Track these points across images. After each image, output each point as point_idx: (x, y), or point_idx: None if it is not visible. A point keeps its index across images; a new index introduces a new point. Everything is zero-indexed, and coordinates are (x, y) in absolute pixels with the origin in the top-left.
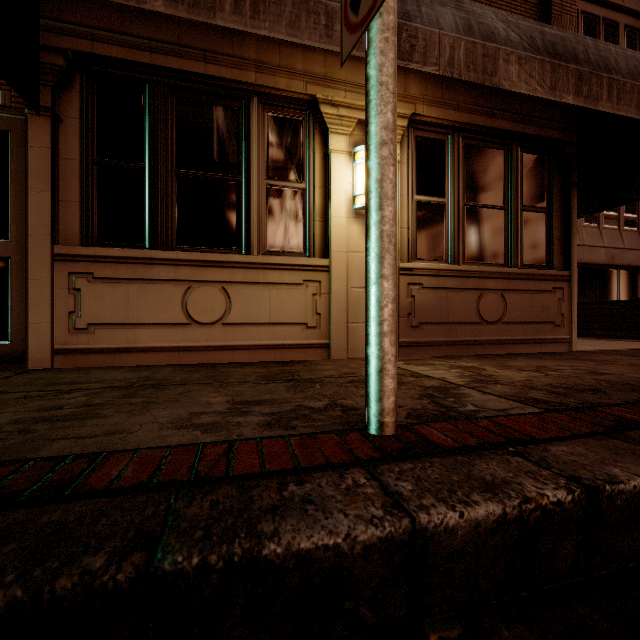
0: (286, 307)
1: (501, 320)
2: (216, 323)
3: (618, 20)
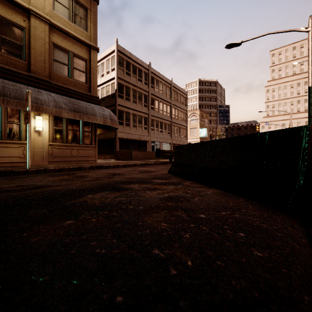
0: (14, 153)
1: (78, 156)
2: None
3: (142, 69)
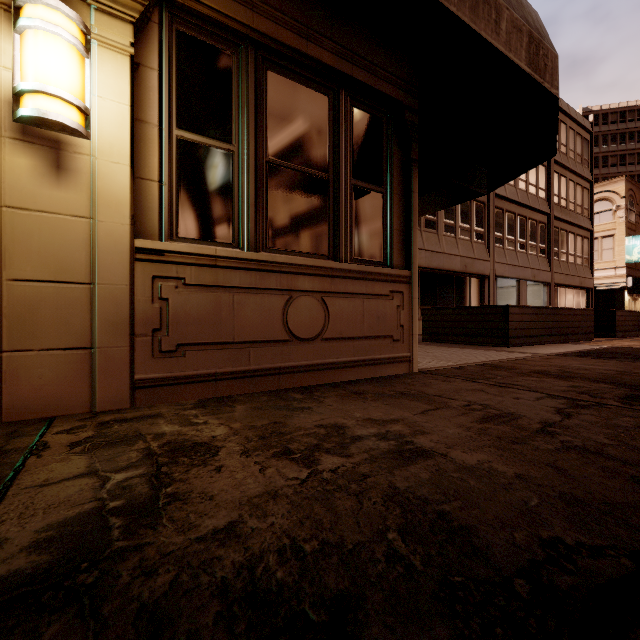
0: None
1: (321, 335)
2: None
3: None
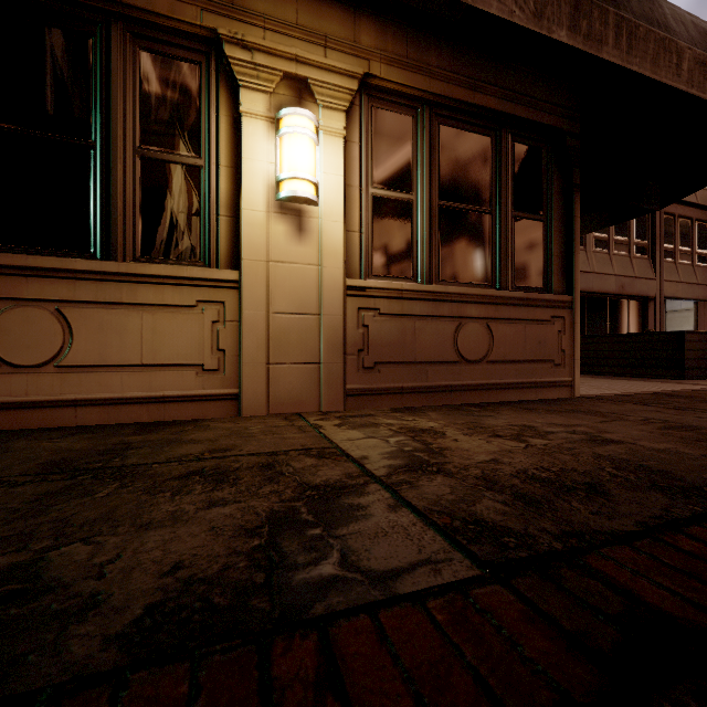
0: (168, 340)
1: (486, 358)
2: (45, 365)
3: None
